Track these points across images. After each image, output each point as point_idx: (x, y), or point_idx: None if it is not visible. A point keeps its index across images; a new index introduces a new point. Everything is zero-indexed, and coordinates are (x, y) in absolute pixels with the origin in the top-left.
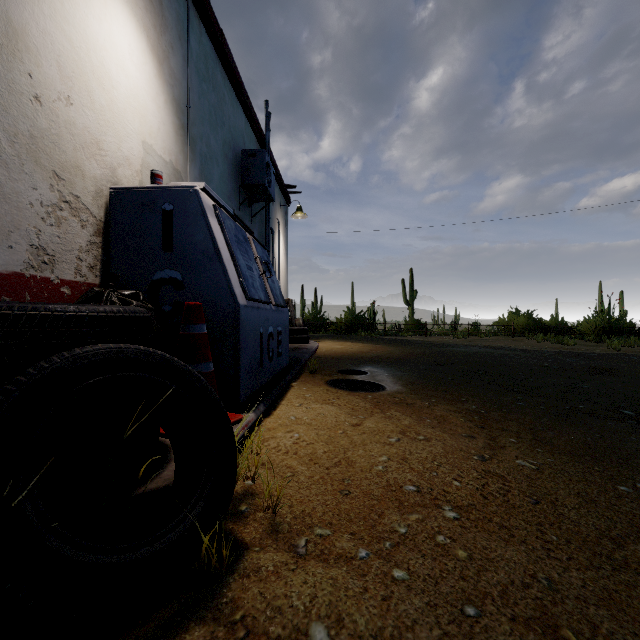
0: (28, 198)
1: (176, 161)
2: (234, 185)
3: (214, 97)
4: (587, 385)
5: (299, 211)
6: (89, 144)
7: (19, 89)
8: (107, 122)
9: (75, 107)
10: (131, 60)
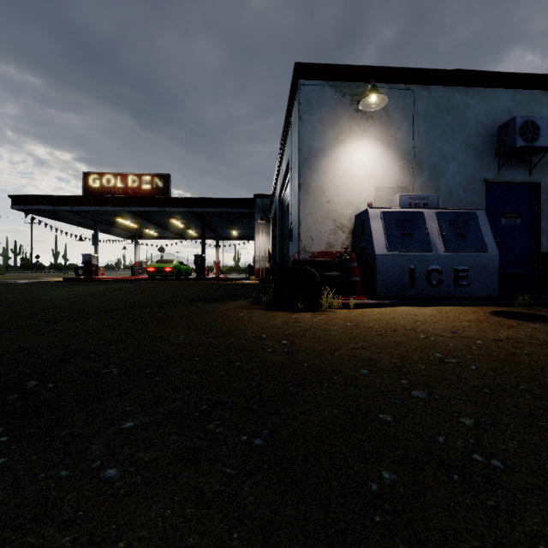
0: (326, 230)
1: (402, 183)
2: (487, 160)
3: (449, 118)
4: None
5: None
6: (346, 204)
7: (323, 202)
8: (355, 192)
9: (341, 195)
10: (368, 159)
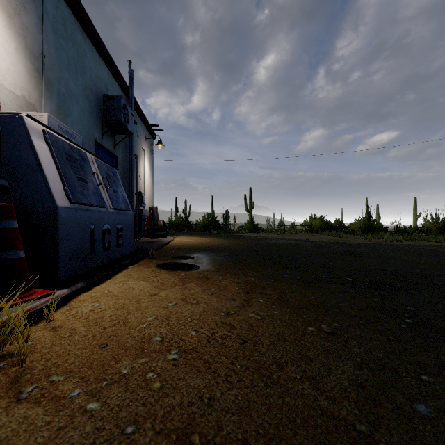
0: None
1: (29, 96)
2: (96, 120)
3: (74, 51)
4: (336, 262)
5: (159, 143)
6: None
7: None
8: None
9: None
10: None
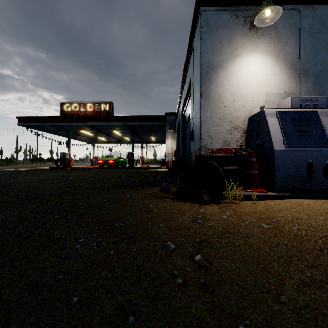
0: (223, 130)
1: (289, 89)
2: None
3: None
4: None
5: None
6: (241, 108)
7: (221, 107)
8: (248, 98)
9: (236, 101)
10: (259, 70)
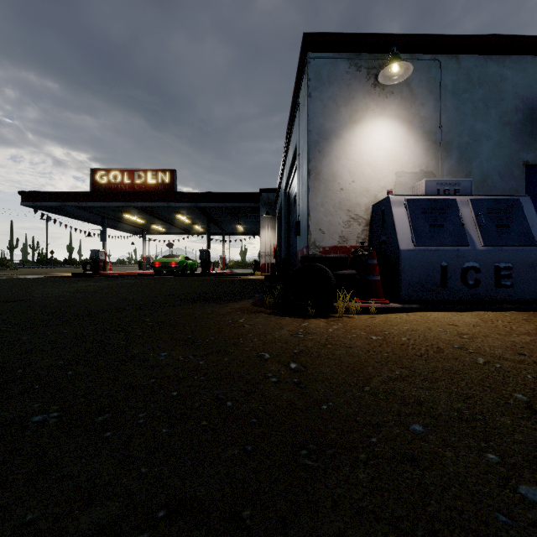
0: (338, 222)
1: (427, 167)
2: (527, 139)
3: (482, 91)
4: None
5: None
6: (362, 192)
7: (336, 190)
8: (372, 178)
9: (356, 182)
10: (387, 140)
